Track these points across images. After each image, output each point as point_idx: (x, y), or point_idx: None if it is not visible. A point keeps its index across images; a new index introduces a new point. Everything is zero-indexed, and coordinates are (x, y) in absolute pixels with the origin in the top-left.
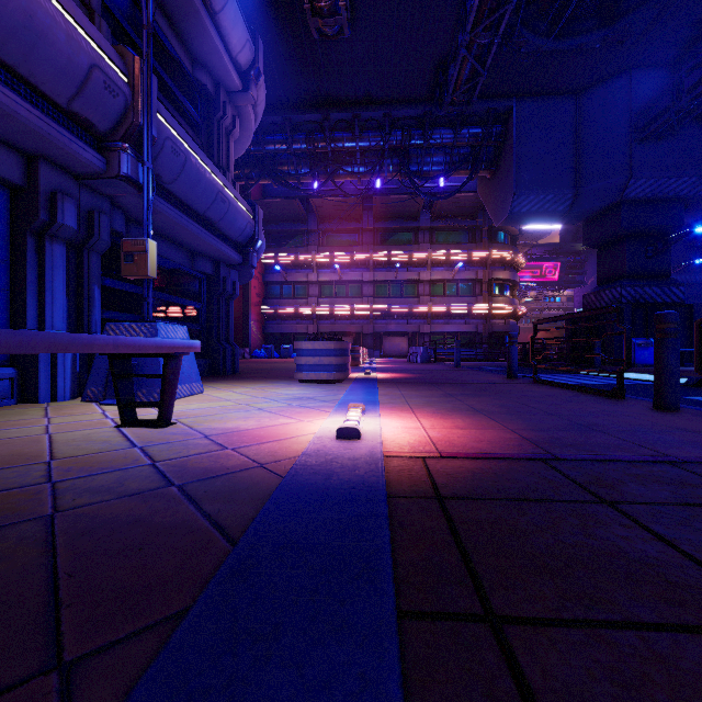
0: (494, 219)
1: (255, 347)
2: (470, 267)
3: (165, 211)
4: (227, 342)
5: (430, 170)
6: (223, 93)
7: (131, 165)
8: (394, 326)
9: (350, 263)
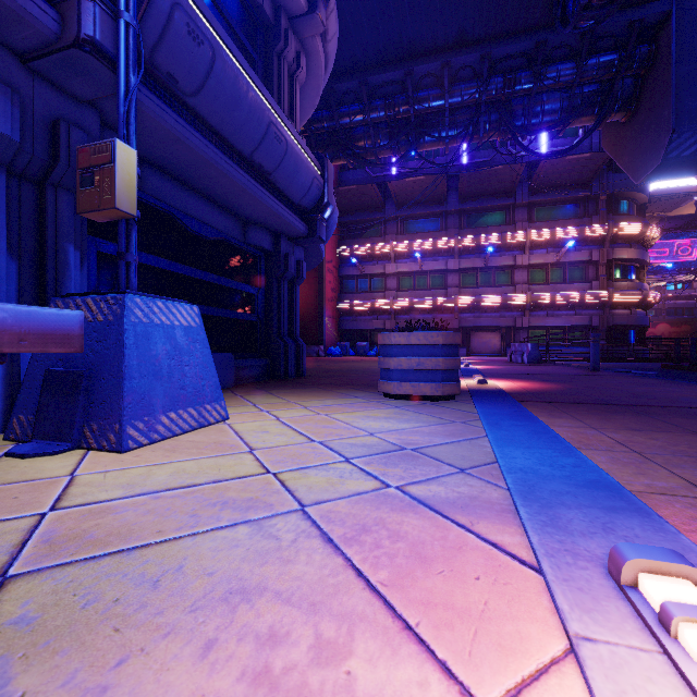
0: (632, 175)
1: (329, 344)
2: (581, 246)
3: (185, 137)
4: (291, 337)
5: (540, 122)
6: (284, 19)
7: (101, 24)
8: (483, 320)
9: (432, 251)
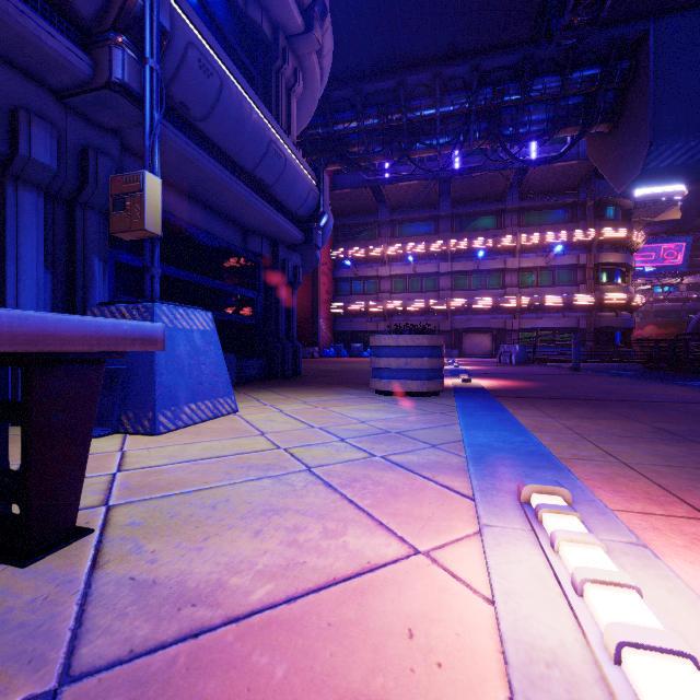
0: (614, 184)
1: (324, 345)
2: (569, 250)
3: (195, 158)
4: (288, 339)
5: (527, 131)
6: (282, 38)
7: (128, 67)
8: (475, 322)
9: (424, 254)
